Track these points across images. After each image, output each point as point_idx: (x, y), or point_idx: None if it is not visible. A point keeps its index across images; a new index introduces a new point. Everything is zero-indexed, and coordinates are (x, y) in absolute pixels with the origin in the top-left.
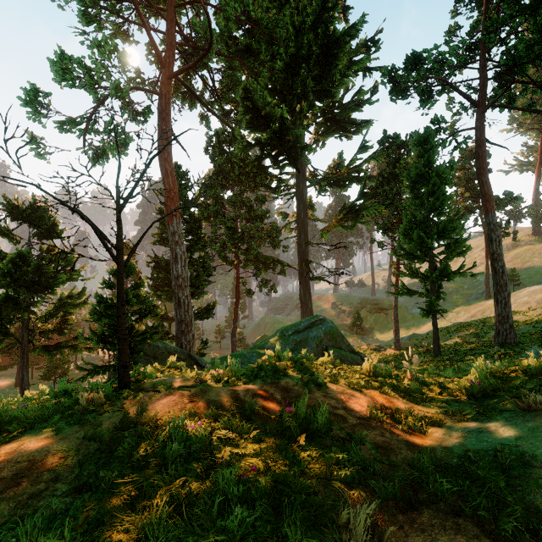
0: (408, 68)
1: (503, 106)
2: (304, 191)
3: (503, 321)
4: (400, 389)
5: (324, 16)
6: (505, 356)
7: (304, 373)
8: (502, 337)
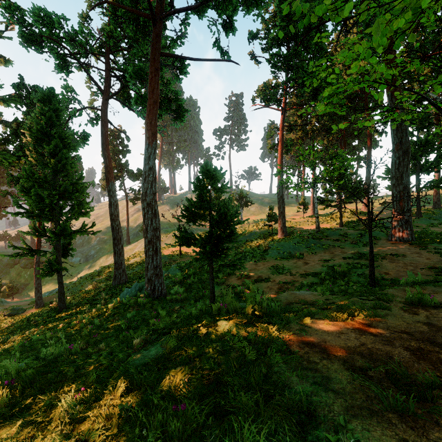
0: (35, 18)
1: (122, 102)
2: None
3: (119, 267)
4: None
5: None
6: (111, 299)
7: None
8: (118, 280)
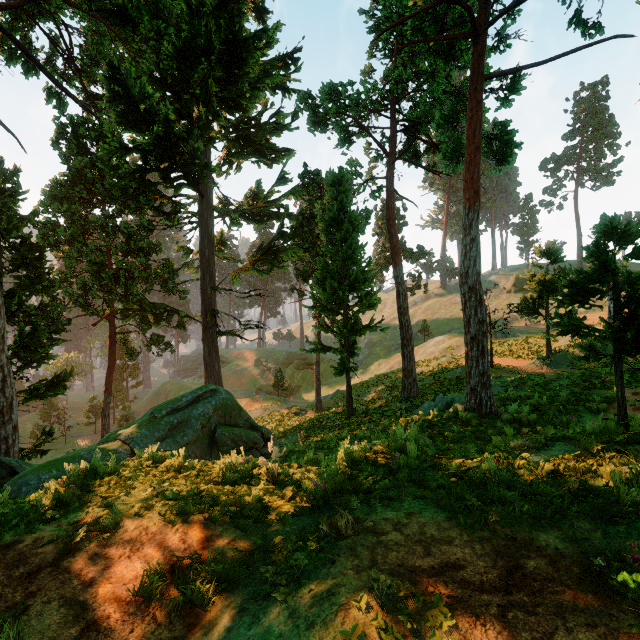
0: (324, 98)
1: (409, 160)
2: (210, 222)
3: (408, 375)
4: (238, 505)
5: (231, 6)
6: (406, 412)
7: (97, 506)
8: (407, 391)
